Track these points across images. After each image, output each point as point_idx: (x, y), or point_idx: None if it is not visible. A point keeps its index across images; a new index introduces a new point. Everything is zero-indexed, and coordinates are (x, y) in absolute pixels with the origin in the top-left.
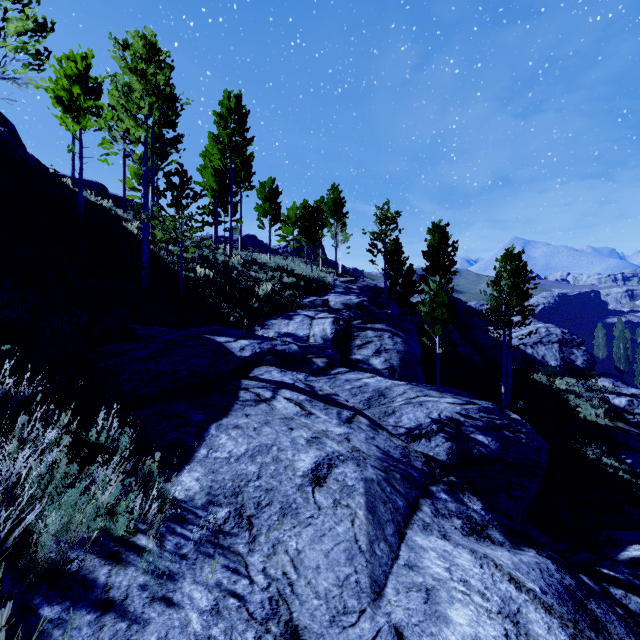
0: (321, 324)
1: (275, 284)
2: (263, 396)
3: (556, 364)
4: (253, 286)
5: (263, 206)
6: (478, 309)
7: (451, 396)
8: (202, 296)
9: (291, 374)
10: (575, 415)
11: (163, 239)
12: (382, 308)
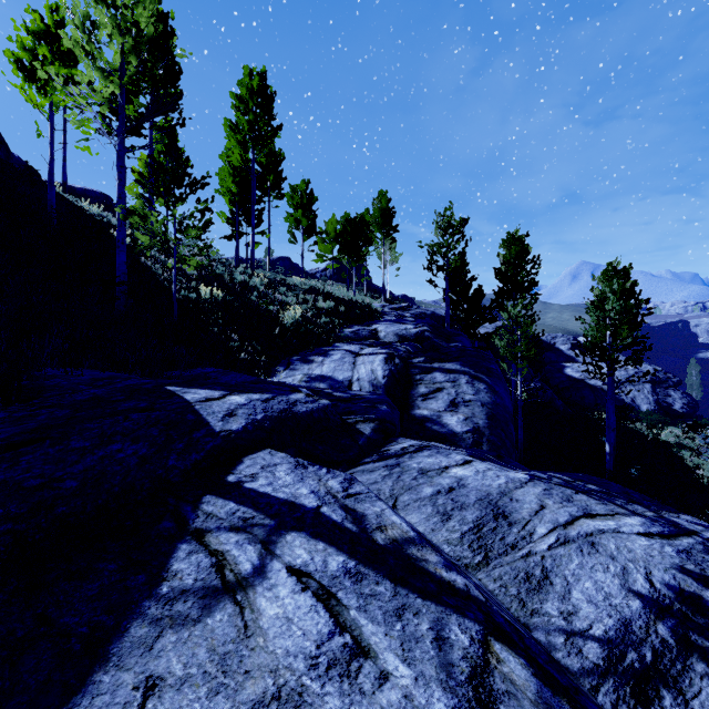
0: (369, 363)
1: (307, 309)
2: (232, 568)
3: (649, 408)
4: (278, 312)
5: (294, 215)
6: (550, 342)
7: (624, 507)
8: (205, 324)
9: (315, 475)
10: (698, 480)
11: (146, 243)
12: (449, 340)
